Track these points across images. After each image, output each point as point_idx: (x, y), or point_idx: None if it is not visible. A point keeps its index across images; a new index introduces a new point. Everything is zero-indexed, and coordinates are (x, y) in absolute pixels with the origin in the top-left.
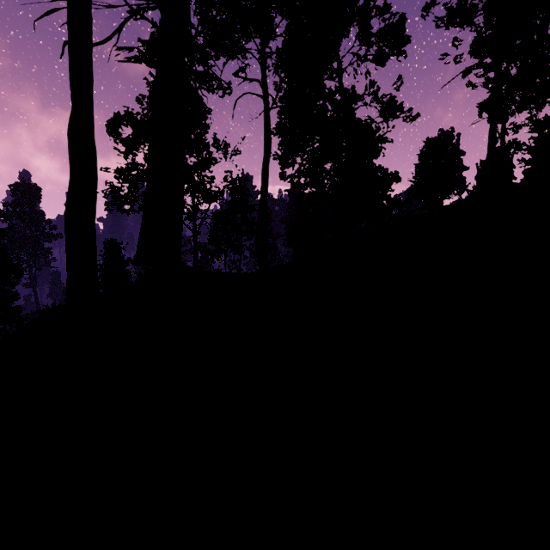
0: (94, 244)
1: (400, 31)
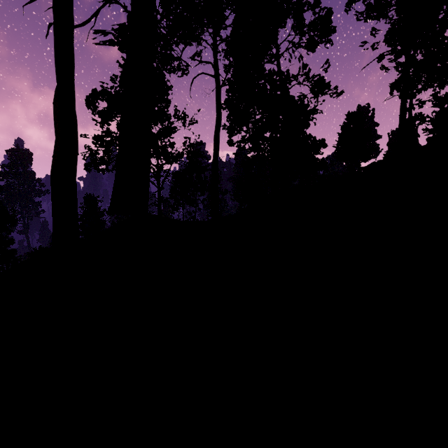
0: (75, 197)
1: (327, 22)
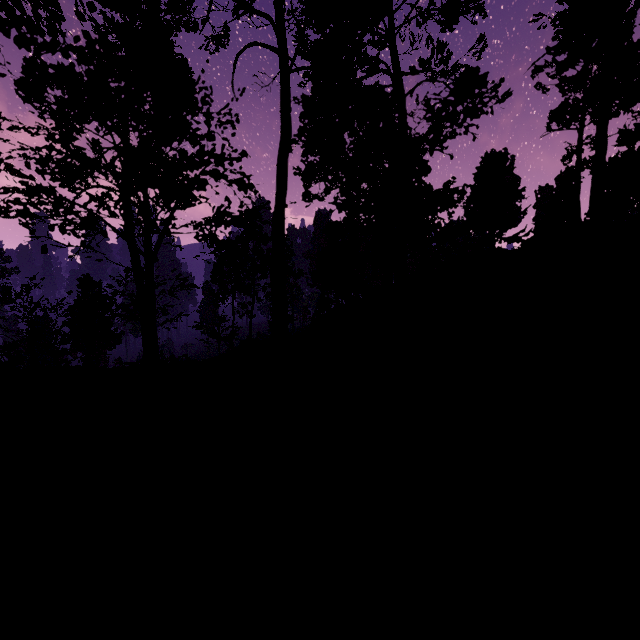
0: None
1: None
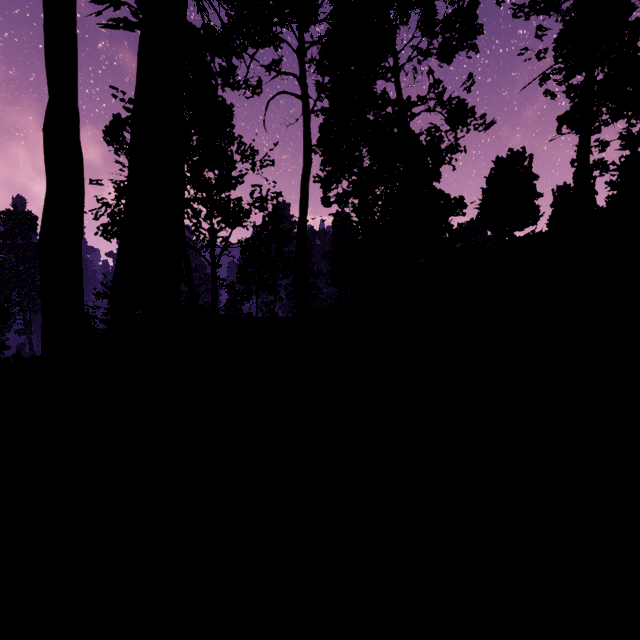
0: (79, 279)
1: (471, 18)
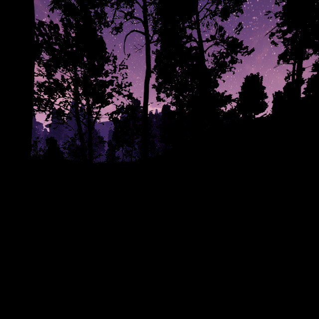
0: None
1: None
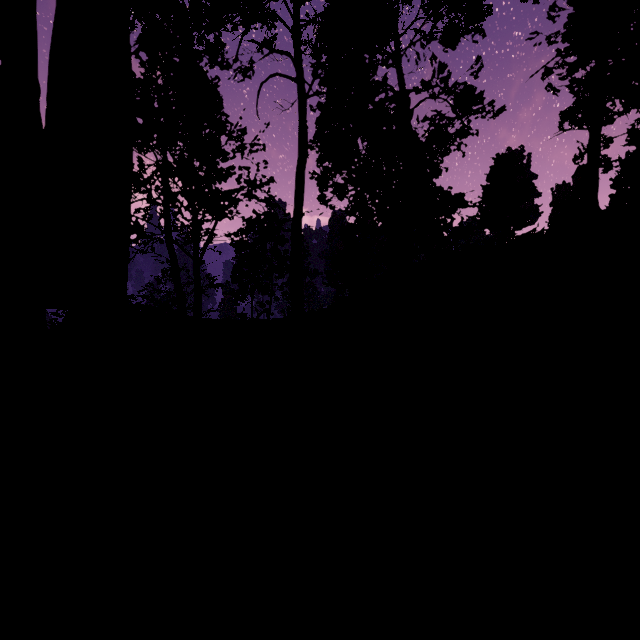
0: None
1: None
